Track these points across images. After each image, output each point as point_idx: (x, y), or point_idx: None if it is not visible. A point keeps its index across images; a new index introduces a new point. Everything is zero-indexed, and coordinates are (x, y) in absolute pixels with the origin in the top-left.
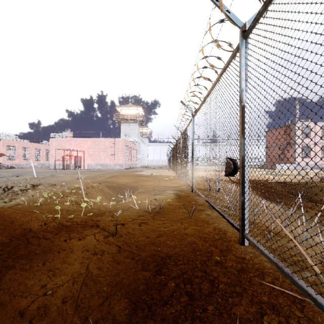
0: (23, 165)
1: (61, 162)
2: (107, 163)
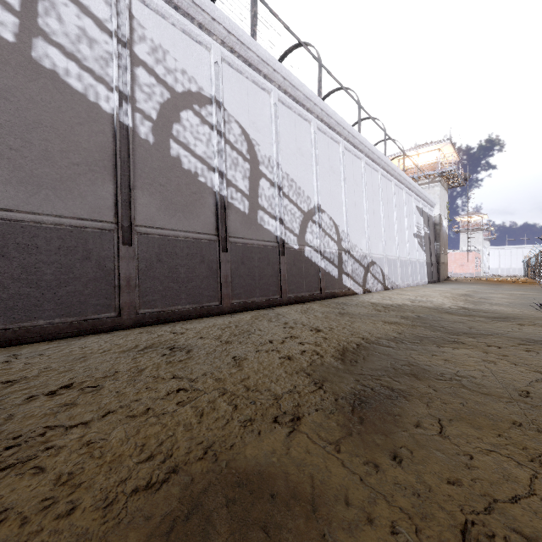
0: None
1: None
2: (457, 272)
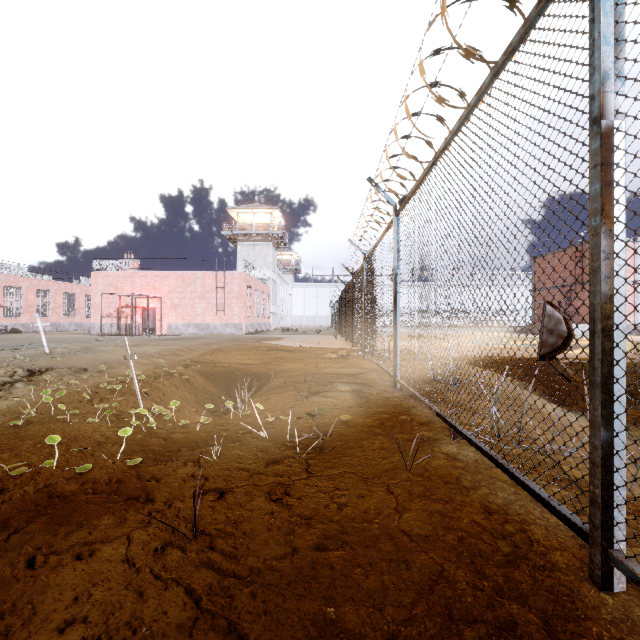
0: (37, 327)
1: (115, 321)
2: (209, 322)
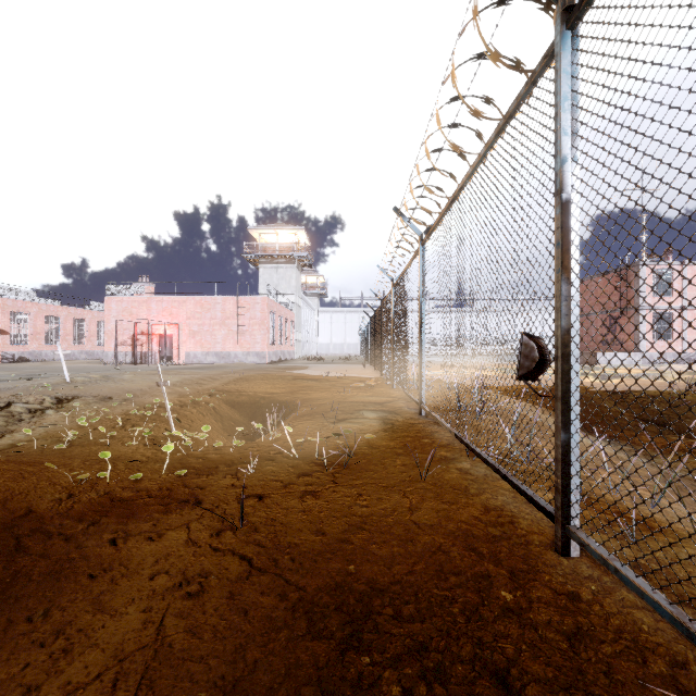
0: (46, 355)
1: (129, 349)
2: (230, 350)
